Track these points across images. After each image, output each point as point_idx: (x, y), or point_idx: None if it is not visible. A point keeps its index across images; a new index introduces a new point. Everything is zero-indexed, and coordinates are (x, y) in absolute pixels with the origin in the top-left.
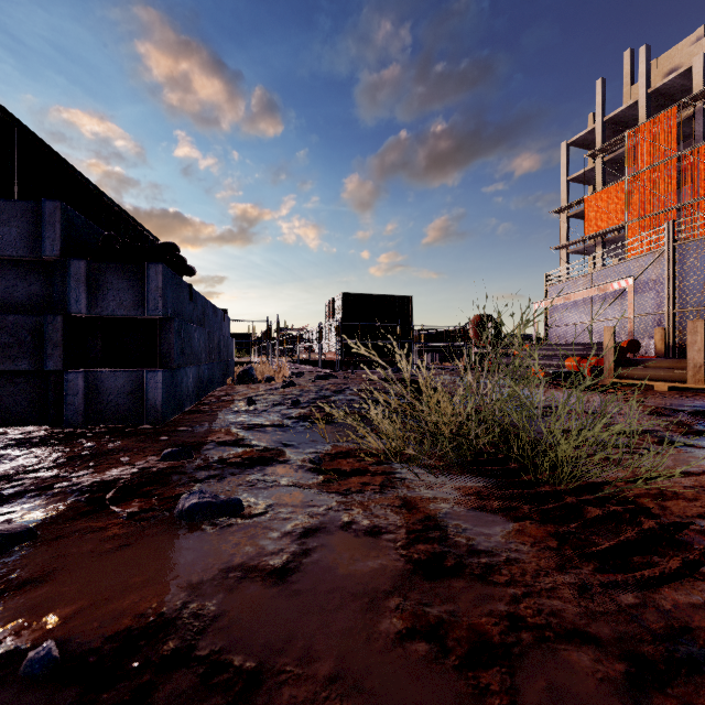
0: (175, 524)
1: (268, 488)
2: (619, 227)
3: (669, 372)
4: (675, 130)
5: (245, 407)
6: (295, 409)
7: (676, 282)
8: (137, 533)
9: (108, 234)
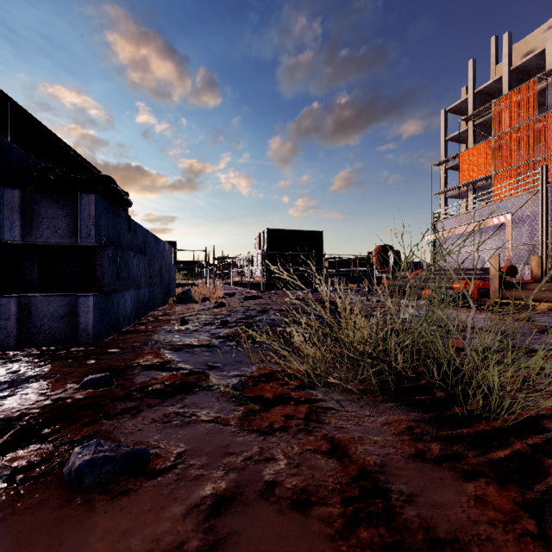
0: (59, 491)
1: (184, 425)
2: (487, 176)
3: (549, 294)
4: (532, 99)
5: (178, 326)
6: (224, 328)
7: (549, 217)
8: (5, 507)
9: (44, 165)
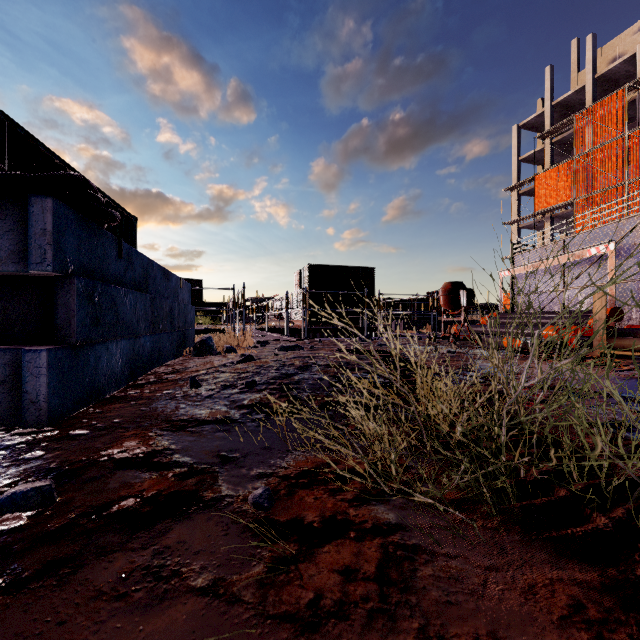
0: None
1: (151, 607)
2: (567, 203)
3: None
4: (621, 112)
5: (185, 390)
6: (249, 393)
7: None
8: None
9: None
